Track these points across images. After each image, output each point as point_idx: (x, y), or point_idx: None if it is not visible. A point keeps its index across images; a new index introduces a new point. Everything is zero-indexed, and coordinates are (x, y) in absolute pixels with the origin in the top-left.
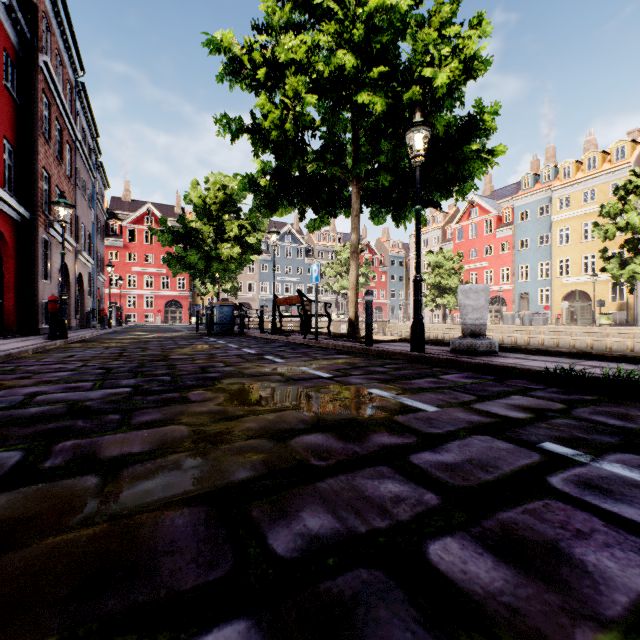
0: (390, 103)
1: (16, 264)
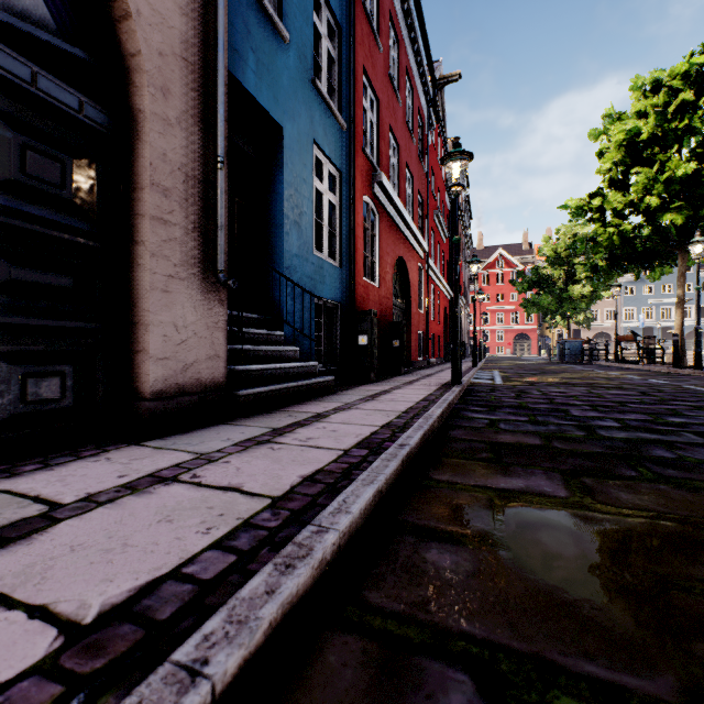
0: (691, 214)
1: (448, 322)
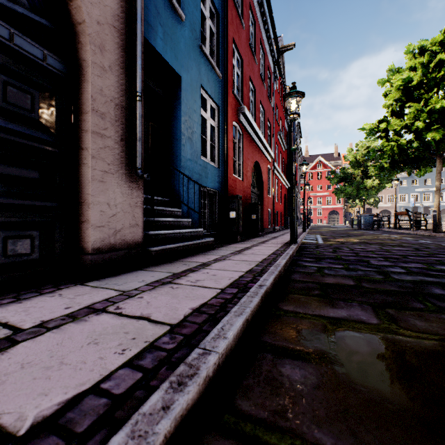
0: None
1: (286, 203)
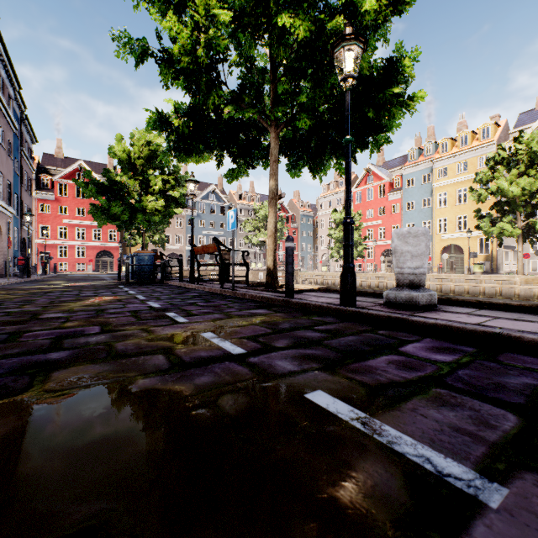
0: (313, 30)
1: None
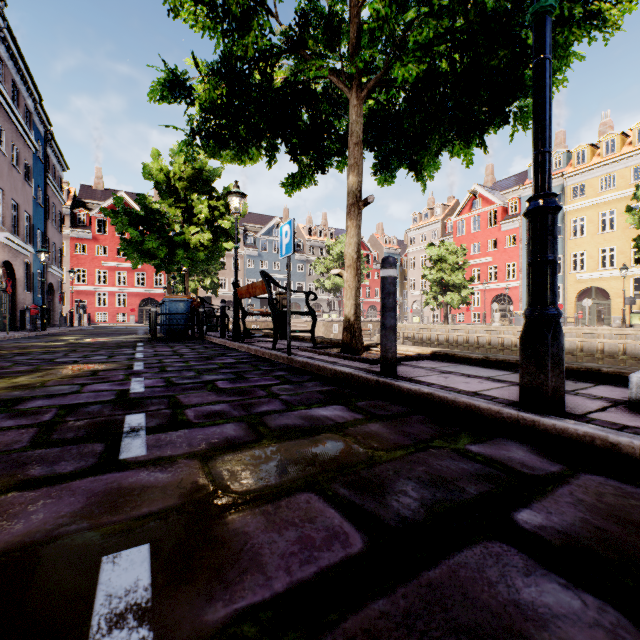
0: None
1: None
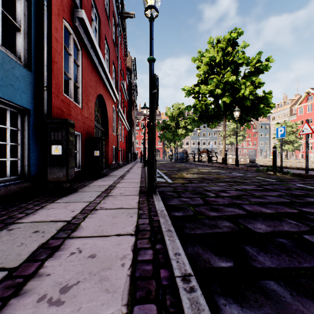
0: (232, 99)
1: (127, 142)
